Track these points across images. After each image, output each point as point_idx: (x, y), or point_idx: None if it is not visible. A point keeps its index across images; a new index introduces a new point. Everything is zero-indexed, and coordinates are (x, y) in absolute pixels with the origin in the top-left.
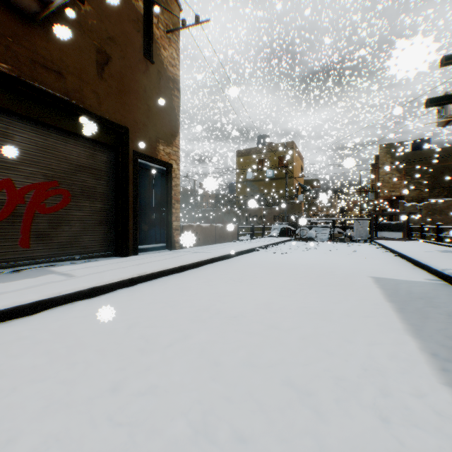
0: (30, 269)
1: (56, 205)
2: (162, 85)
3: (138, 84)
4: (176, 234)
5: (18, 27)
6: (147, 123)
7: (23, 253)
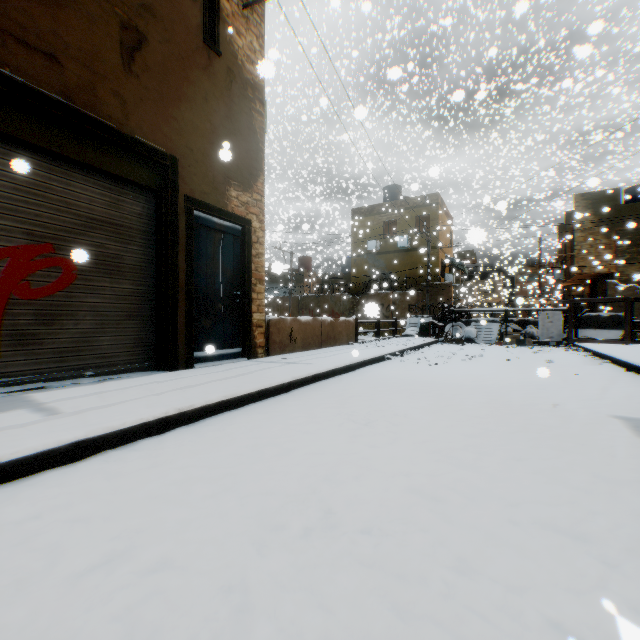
0: None
1: (49, 284)
2: (234, 93)
3: (195, 87)
4: (258, 334)
5: None
6: (209, 152)
7: None
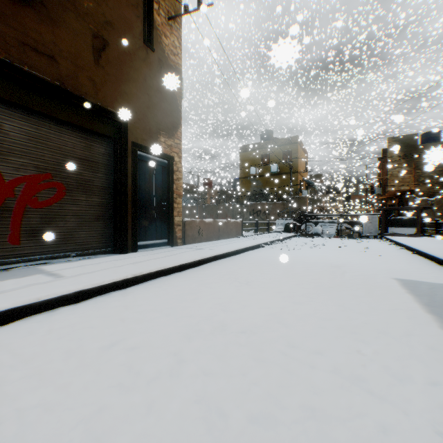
0: (18, 268)
1: (49, 199)
2: (163, 74)
3: (138, 72)
4: (178, 230)
5: (5, 5)
6: (147, 113)
7: (13, 251)
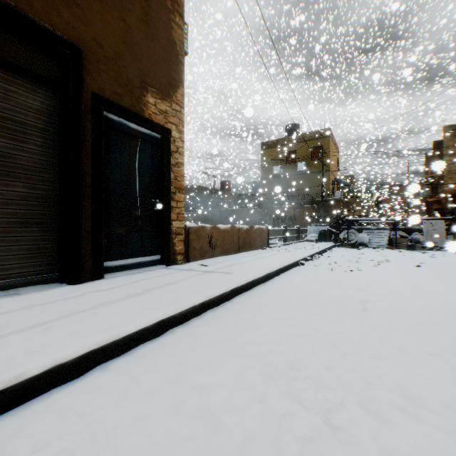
0: None
1: None
2: None
3: None
4: (177, 241)
5: None
6: (123, 52)
7: None
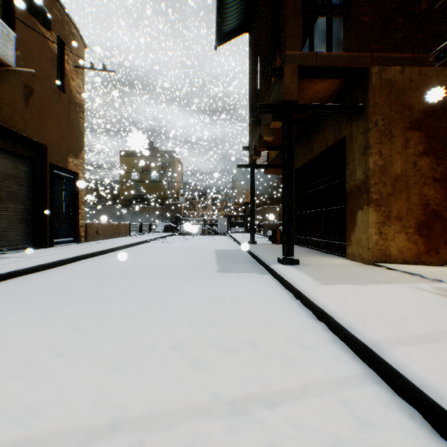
0: None
1: None
2: (71, 109)
3: (54, 109)
4: (82, 230)
5: None
6: (61, 140)
7: None
